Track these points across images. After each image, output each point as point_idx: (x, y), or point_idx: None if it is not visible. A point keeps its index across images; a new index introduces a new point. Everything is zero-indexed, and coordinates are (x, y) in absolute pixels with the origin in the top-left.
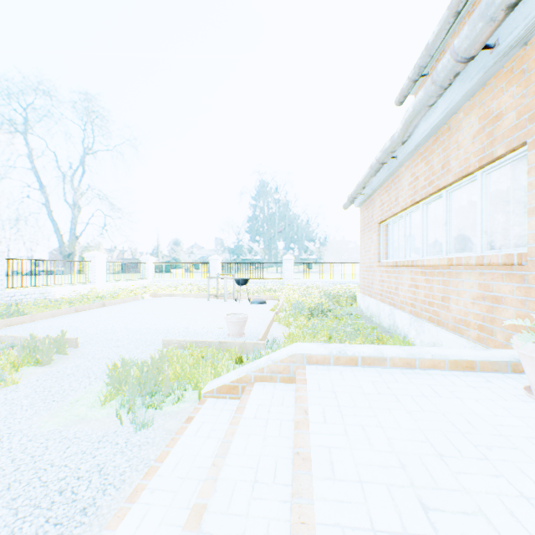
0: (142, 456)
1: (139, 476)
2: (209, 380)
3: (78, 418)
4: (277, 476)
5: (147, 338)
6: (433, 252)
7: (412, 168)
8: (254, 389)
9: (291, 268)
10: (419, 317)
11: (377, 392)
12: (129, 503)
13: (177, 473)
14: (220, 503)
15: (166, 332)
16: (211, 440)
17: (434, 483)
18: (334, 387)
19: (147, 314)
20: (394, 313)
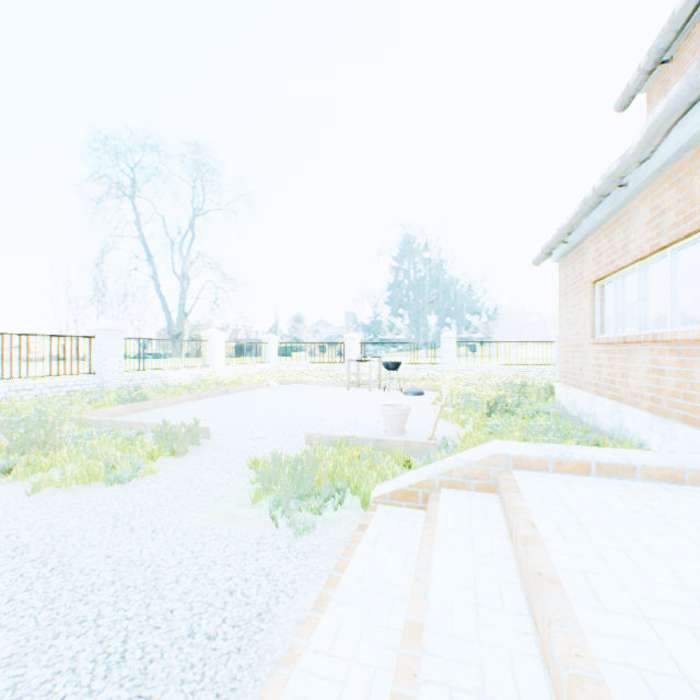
0: (310, 564)
1: (311, 586)
2: (373, 484)
3: (227, 516)
4: (506, 603)
5: (285, 431)
6: (679, 324)
7: (653, 199)
8: (442, 497)
9: (452, 350)
10: (665, 416)
11: (631, 510)
12: (317, 612)
13: (364, 587)
14: (439, 623)
15: (306, 425)
16: (396, 553)
17: None
18: (564, 499)
19: (278, 404)
20: (622, 411)
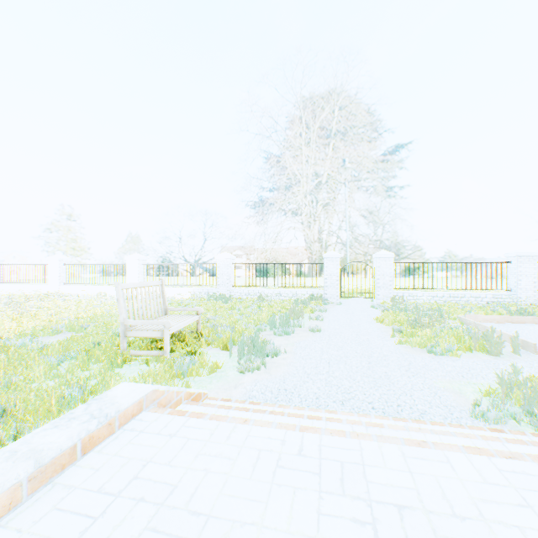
0: None
1: None
2: None
3: (457, 390)
4: None
5: None
6: None
7: None
8: None
9: None
10: None
11: None
12: (391, 418)
13: None
14: (387, 432)
15: None
16: None
17: (442, 533)
18: None
19: None
20: None
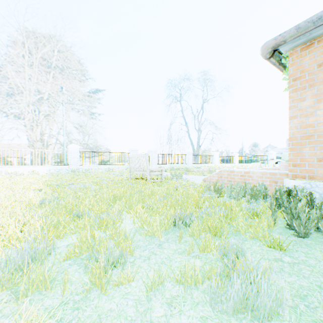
0: None
1: None
2: None
3: None
4: None
5: None
6: None
7: None
8: None
9: None
10: None
11: None
12: None
13: None
14: None
15: None
16: None
17: None
18: None
19: None
20: None
